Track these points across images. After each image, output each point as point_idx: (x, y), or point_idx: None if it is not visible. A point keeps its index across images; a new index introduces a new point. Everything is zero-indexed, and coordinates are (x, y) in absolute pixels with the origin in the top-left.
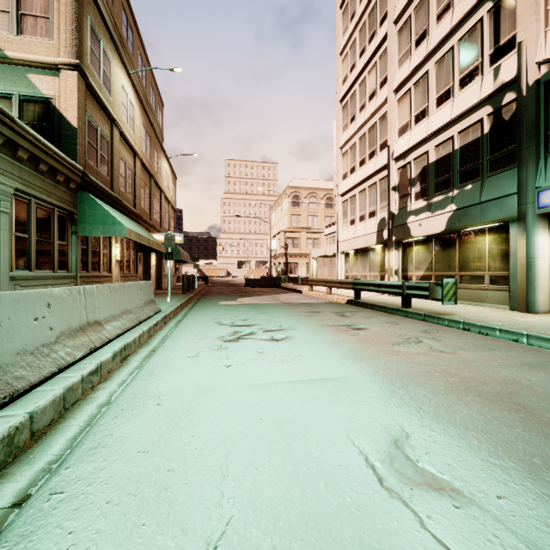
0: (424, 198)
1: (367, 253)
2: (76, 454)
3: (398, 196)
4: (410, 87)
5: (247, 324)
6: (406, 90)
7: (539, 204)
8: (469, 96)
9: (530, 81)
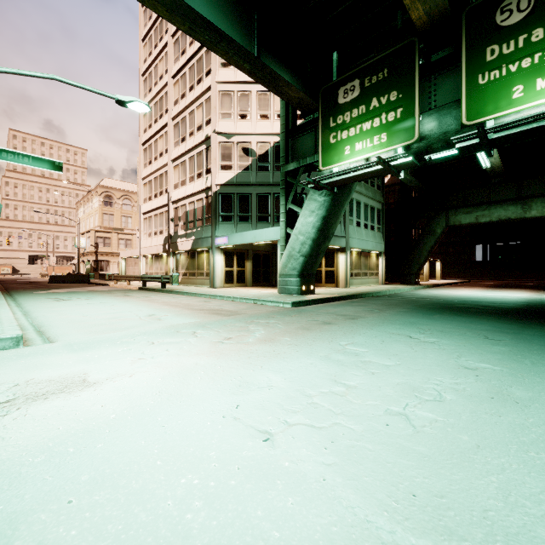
0: (185, 229)
1: (159, 258)
2: (31, 310)
3: (174, 225)
4: (179, 163)
5: (66, 297)
6: (177, 164)
7: (215, 243)
8: (199, 185)
9: (214, 191)
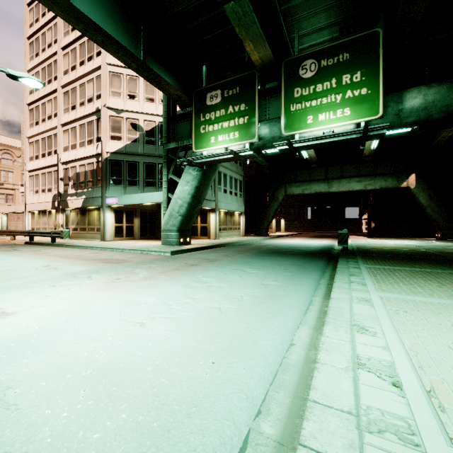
0: (75, 189)
1: (47, 214)
2: None
3: (63, 184)
4: (69, 128)
5: None
6: (67, 128)
7: (106, 202)
8: (90, 150)
9: (104, 157)
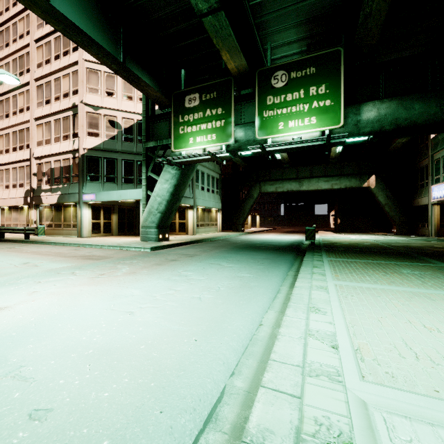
0: (50, 184)
1: (18, 210)
2: None
3: (37, 179)
4: (43, 122)
5: None
6: (41, 123)
7: (83, 199)
8: (66, 146)
9: (81, 153)
